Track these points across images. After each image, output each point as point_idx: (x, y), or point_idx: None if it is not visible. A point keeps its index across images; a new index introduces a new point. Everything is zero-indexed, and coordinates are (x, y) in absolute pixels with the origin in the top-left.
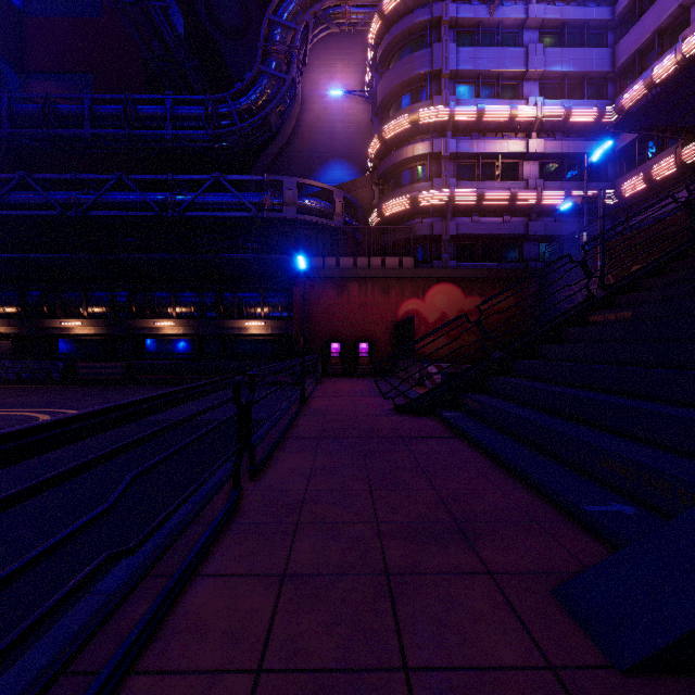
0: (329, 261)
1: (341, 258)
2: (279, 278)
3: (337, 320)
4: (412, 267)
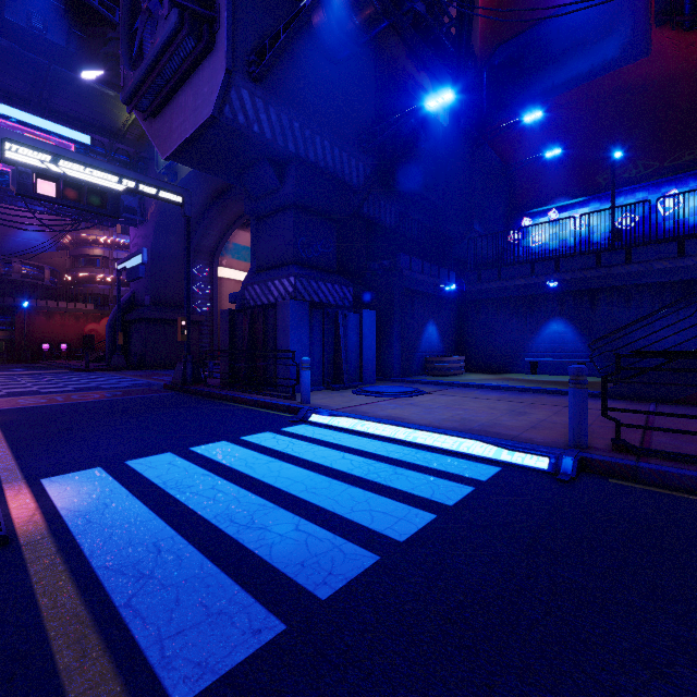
0: (41, 302)
1: (49, 301)
2: (6, 309)
3: (47, 333)
4: (93, 309)
